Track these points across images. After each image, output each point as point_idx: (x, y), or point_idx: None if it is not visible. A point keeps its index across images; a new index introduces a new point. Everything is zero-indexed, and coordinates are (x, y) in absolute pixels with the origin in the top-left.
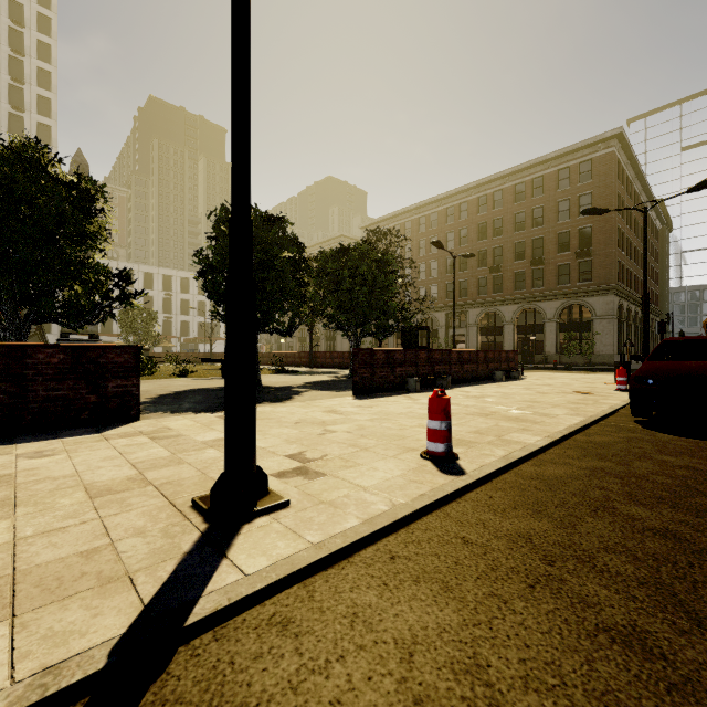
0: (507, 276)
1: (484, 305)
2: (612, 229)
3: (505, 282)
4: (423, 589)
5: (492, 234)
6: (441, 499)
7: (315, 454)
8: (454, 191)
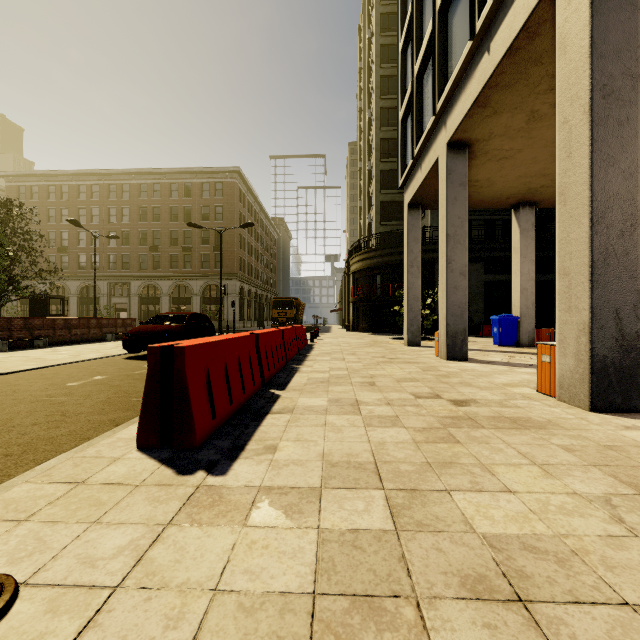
0: (165, 256)
1: (145, 278)
2: (235, 235)
3: (163, 261)
4: None
5: (152, 219)
6: None
7: None
8: (116, 171)
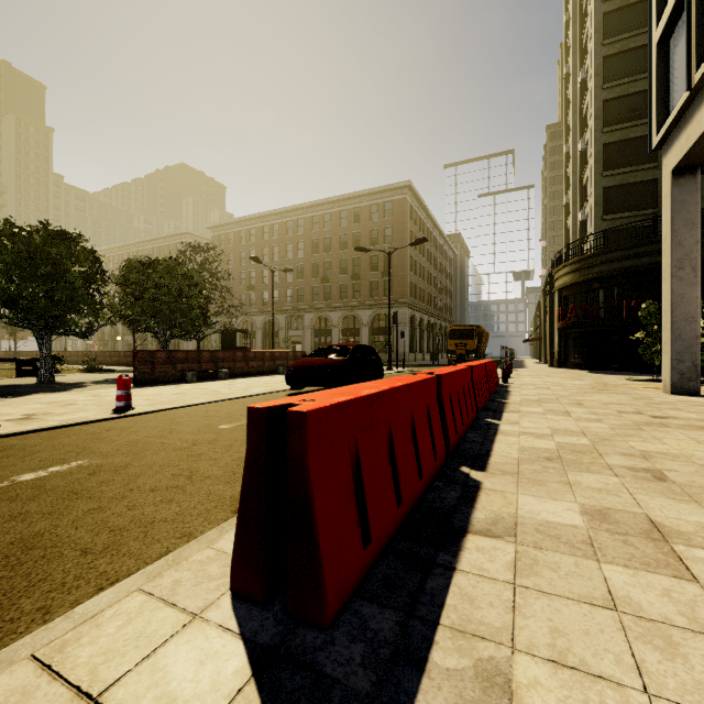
0: (335, 287)
1: (317, 310)
2: (405, 257)
3: (333, 292)
4: (40, 438)
5: (323, 250)
6: (92, 421)
7: (43, 413)
8: (292, 207)
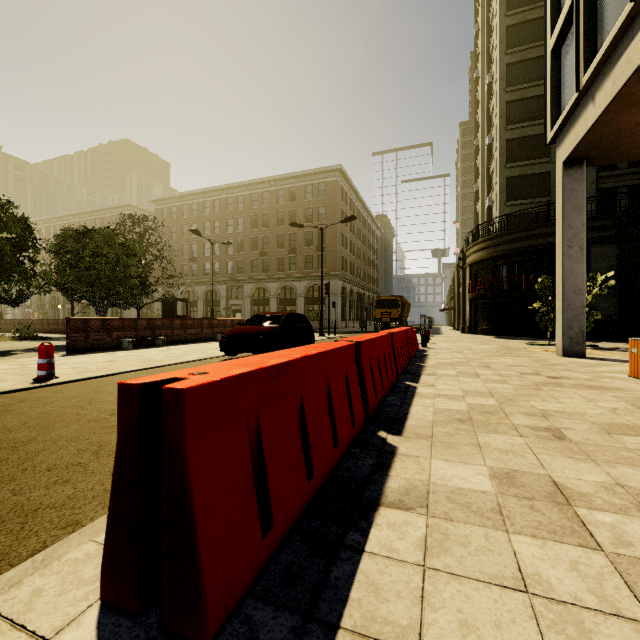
0: (272, 260)
1: (256, 281)
2: (337, 234)
3: (271, 264)
4: None
5: (261, 225)
6: (6, 392)
7: None
8: (233, 185)
